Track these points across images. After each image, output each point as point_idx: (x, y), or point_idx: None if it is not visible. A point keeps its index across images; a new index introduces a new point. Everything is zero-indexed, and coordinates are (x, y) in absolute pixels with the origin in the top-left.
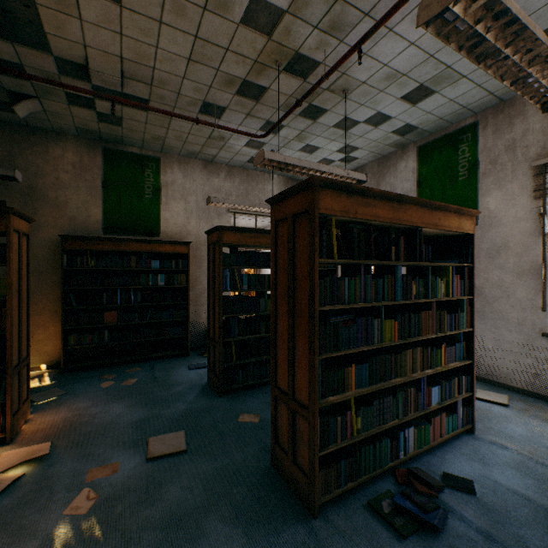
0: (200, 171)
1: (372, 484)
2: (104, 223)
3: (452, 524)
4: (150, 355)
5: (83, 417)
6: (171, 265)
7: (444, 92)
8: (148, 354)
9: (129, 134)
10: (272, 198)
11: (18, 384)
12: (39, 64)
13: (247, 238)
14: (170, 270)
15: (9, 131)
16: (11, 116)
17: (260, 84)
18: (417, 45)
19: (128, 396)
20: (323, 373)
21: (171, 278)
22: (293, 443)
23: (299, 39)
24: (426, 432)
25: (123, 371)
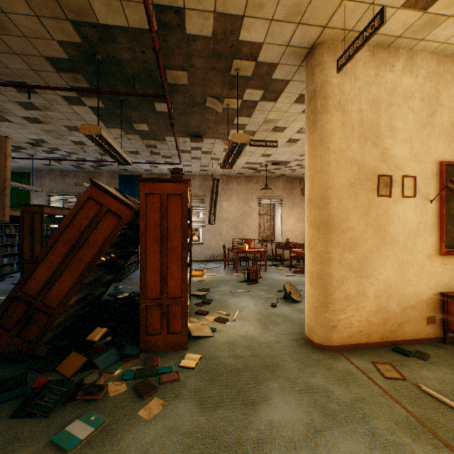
0: None
1: None
2: None
3: (7, 280)
4: None
5: None
6: None
7: (15, 163)
8: None
9: None
10: None
11: None
12: None
13: None
14: None
15: None
16: None
17: None
18: None
19: None
20: None
21: None
22: None
23: None
24: (3, 270)
25: None
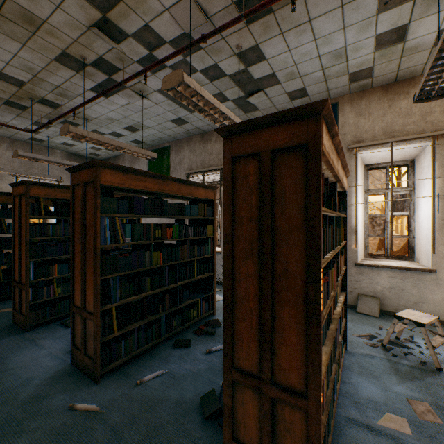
0: None
1: (70, 317)
2: None
3: None
4: None
5: None
6: None
7: (145, 131)
8: None
9: None
10: (12, 184)
11: None
12: None
13: None
14: None
15: None
16: None
17: (22, 104)
18: (116, 112)
19: None
20: (35, 268)
21: None
22: (21, 304)
23: (42, 94)
24: None
25: None
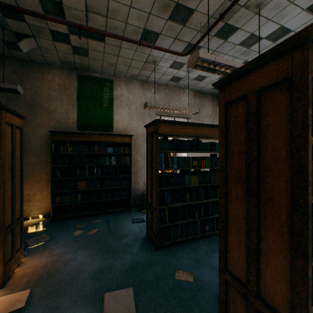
0: (138, 88)
1: None
2: (77, 123)
3: None
4: (106, 210)
5: (58, 263)
6: (120, 150)
7: None
8: (105, 209)
9: (93, 62)
10: (223, 78)
11: (11, 239)
12: (29, 5)
13: (176, 129)
14: (119, 153)
15: (20, 64)
16: (20, 53)
17: (189, 6)
18: None
19: (91, 244)
20: None
21: (120, 159)
22: None
23: None
24: None
25: (89, 222)
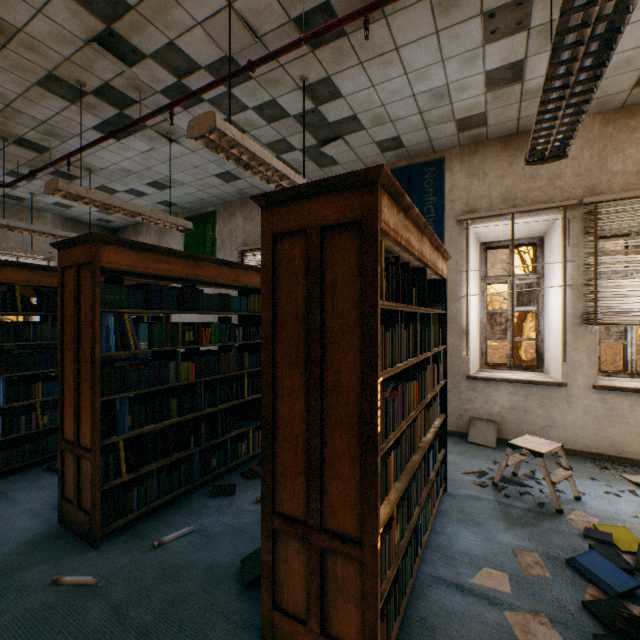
0: None
1: None
2: None
3: None
4: None
5: None
6: None
7: (179, 188)
8: None
9: None
10: None
11: None
12: None
13: None
14: None
15: None
16: None
17: None
18: (134, 160)
19: None
20: (8, 388)
21: None
22: None
23: (20, 131)
24: None
25: None
